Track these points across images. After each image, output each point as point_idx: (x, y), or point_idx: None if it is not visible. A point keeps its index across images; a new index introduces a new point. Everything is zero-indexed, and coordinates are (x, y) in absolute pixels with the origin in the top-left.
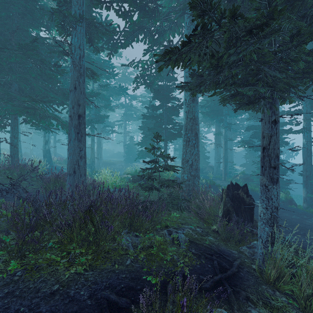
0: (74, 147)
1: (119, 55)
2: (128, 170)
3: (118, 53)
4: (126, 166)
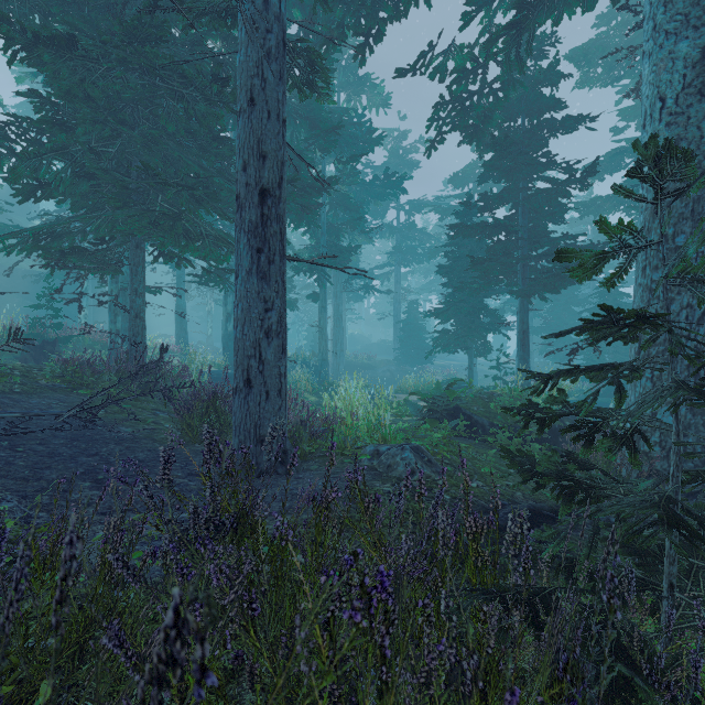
0: (248, 299)
1: (383, 103)
2: (409, 384)
3: (381, 98)
4: (400, 373)
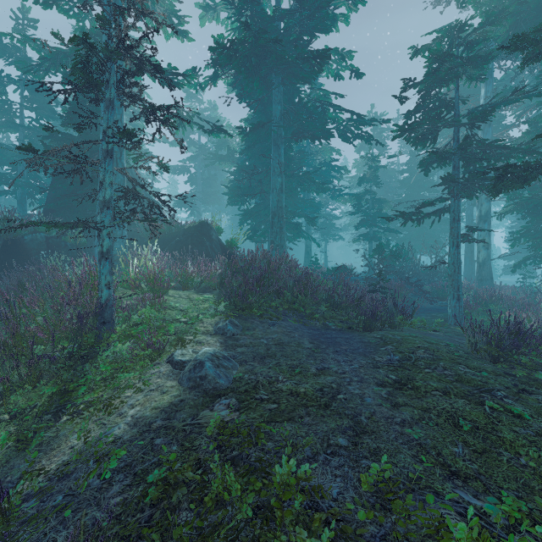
0: (468, 268)
1: None
2: None
3: None
4: None
